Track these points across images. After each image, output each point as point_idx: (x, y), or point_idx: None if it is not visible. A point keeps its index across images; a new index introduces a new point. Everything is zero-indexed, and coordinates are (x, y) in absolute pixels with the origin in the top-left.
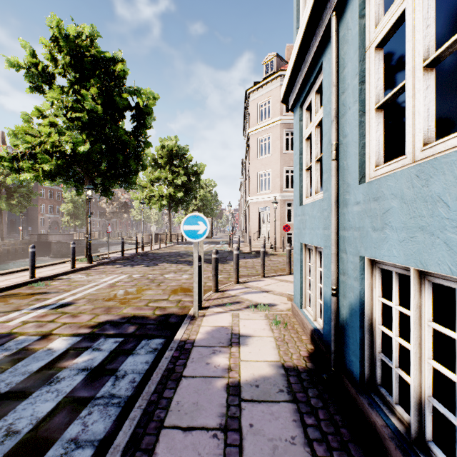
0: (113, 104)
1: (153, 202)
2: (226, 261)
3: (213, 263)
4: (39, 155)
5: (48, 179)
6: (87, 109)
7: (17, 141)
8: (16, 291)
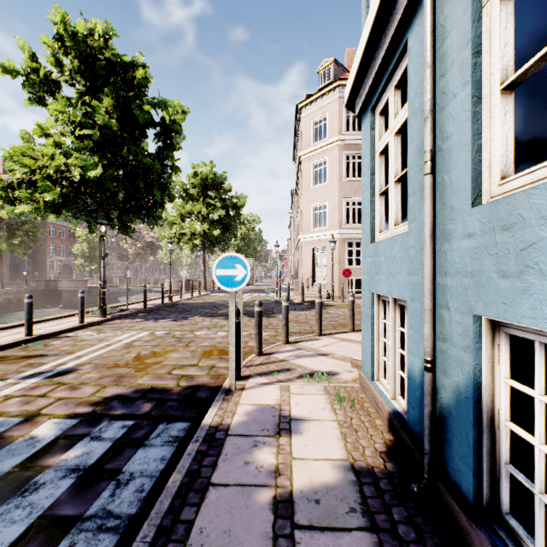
0: (133, 119)
1: (183, 241)
2: (272, 314)
3: (256, 318)
4: (39, 182)
5: (51, 212)
6: (99, 125)
7: (15, 166)
8: (6, 353)
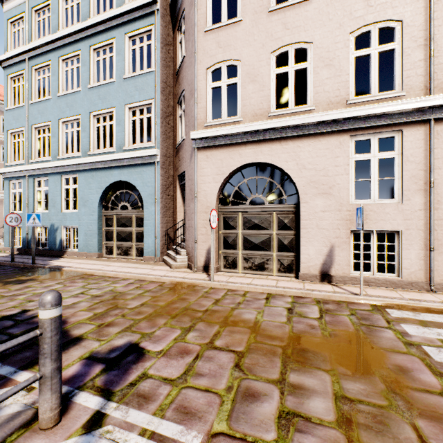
0: None
1: None
2: None
3: None
4: None
5: None
6: None
7: None
8: None
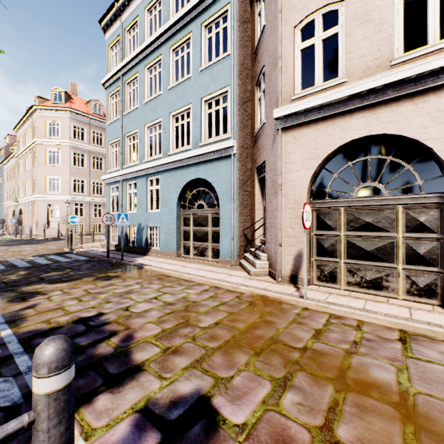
0: None
1: None
2: (38, 243)
3: (67, 235)
4: None
5: None
6: None
7: None
8: None
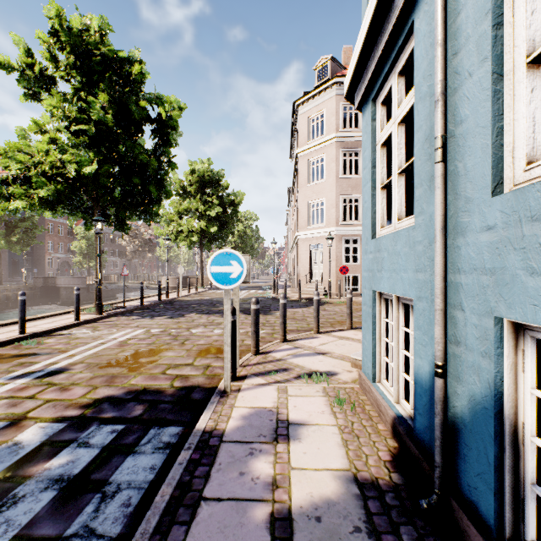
0: (129, 115)
1: (181, 238)
2: (269, 311)
3: (253, 316)
4: (34, 178)
5: (45, 209)
6: (94, 120)
7: (11, 163)
8: None
